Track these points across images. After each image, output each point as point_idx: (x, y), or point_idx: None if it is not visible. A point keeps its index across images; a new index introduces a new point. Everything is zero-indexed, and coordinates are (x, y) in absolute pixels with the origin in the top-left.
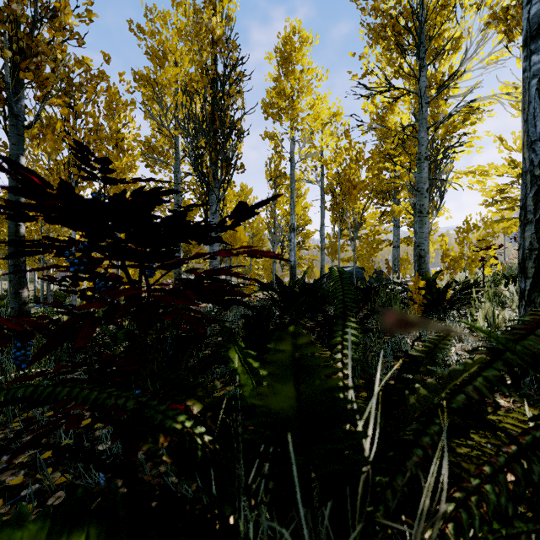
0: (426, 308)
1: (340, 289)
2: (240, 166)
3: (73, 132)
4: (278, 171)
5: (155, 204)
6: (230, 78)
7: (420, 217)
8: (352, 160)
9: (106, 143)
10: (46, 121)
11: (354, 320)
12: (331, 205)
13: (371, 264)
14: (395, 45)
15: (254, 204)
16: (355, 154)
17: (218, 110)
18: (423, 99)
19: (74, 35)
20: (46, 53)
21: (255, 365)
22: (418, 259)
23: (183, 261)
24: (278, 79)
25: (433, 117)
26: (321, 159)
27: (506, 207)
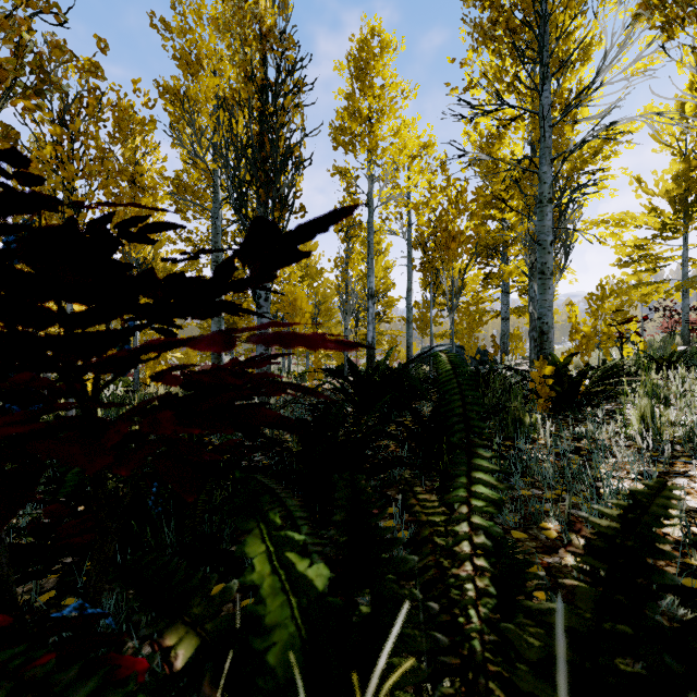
0: (554, 404)
1: (457, 395)
2: (299, 208)
3: (70, 161)
4: (352, 219)
5: (15, 211)
6: (285, 86)
7: (542, 279)
8: (450, 203)
9: (119, 179)
10: (4, 130)
11: (488, 454)
12: (421, 264)
13: (473, 342)
14: (509, 47)
15: (295, 230)
16: (455, 195)
17: (269, 130)
18: (546, 121)
19: (50, 6)
20: (1, 27)
21: (300, 568)
22: (539, 336)
23: (136, 356)
24: (351, 96)
25: (556, 148)
26: (407, 203)
27: (646, 269)
